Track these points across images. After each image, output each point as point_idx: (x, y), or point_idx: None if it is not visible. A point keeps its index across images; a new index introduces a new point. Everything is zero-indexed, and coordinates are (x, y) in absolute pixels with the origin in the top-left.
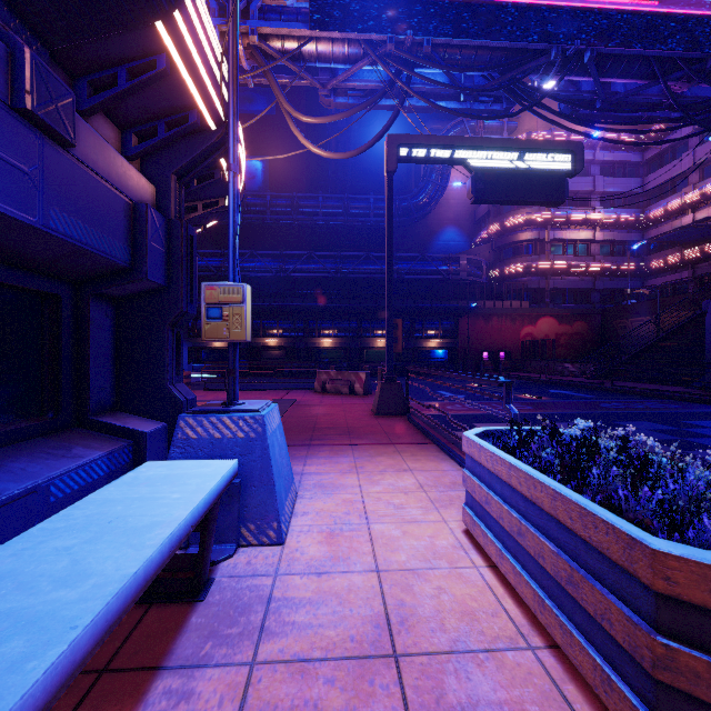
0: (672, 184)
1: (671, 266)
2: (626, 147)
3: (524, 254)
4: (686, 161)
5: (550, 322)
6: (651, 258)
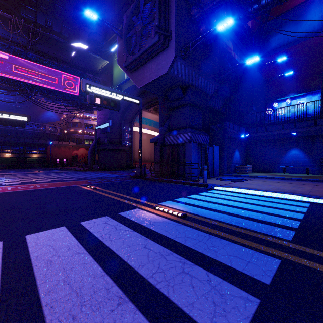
0: None
1: None
2: None
3: (75, 126)
4: None
5: (83, 150)
6: None
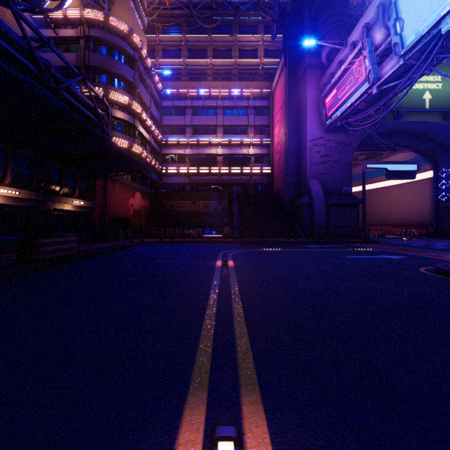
0: (178, 128)
1: (179, 174)
2: (157, 90)
3: (122, 133)
4: (188, 120)
5: (140, 196)
6: (167, 166)
